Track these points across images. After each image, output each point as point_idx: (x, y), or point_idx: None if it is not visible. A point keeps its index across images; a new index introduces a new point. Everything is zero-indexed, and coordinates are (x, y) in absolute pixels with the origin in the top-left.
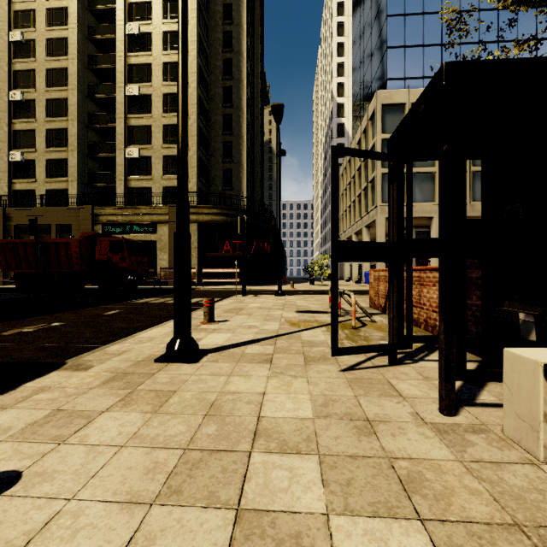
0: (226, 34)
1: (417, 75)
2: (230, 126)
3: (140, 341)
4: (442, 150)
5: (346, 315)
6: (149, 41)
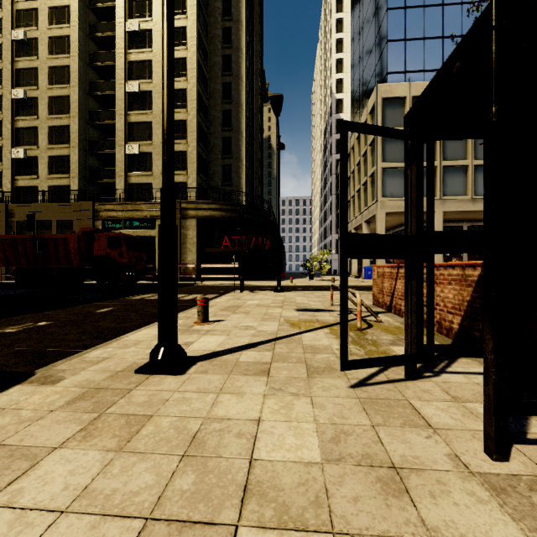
0: (226, 30)
1: (418, 68)
2: (229, 122)
3: (125, 345)
4: (490, 113)
5: (349, 314)
6: (149, 38)
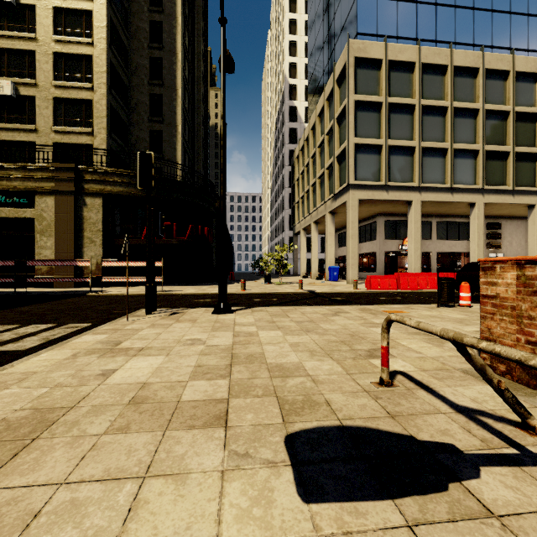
0: None
1: (390, 34)
2: (159, 75)
3: None
4: None
5: None
6: None
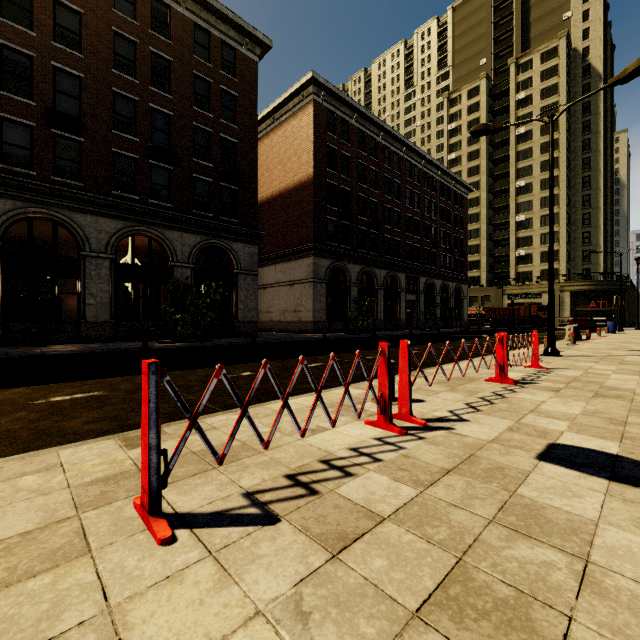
0: (585, 159)
1: None
2: (588, 221)
3: None
4: None
5: None
6: (531, 187)
